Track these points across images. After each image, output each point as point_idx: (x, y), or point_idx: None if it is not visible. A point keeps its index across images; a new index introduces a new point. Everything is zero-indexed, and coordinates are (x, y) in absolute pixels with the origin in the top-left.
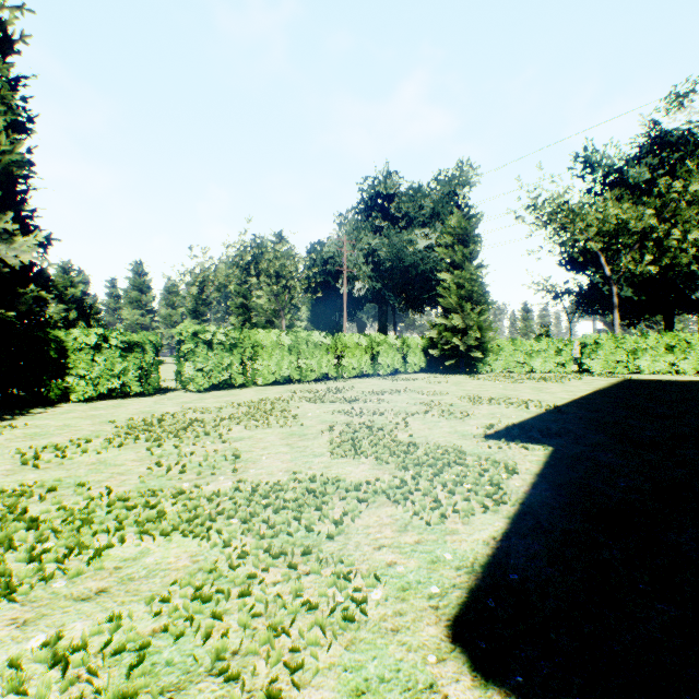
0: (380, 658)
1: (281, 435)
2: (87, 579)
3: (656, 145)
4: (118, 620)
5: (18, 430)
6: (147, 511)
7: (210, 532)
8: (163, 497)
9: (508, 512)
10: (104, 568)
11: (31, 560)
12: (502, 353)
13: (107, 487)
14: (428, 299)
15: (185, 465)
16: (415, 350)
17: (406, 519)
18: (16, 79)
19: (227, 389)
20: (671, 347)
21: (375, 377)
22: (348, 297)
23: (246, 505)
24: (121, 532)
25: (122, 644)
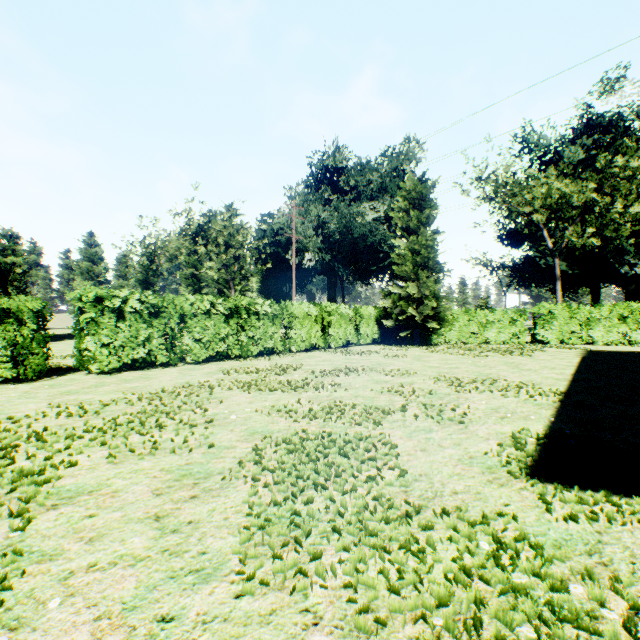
0: None
1: (161, 478)
2: None
3: (589, 127)
4: None
5: None
6: None
7: None
8: None
9: None
10: None
11: None
12: (457, 323)
13: None
14: (376, 271)
15: None
16: (368, 320)
17: None
18: None
19: (146, 368)
20: (622, 318)
21: (326, 350)
22: (298, 269)
23: None
24: None
25: None
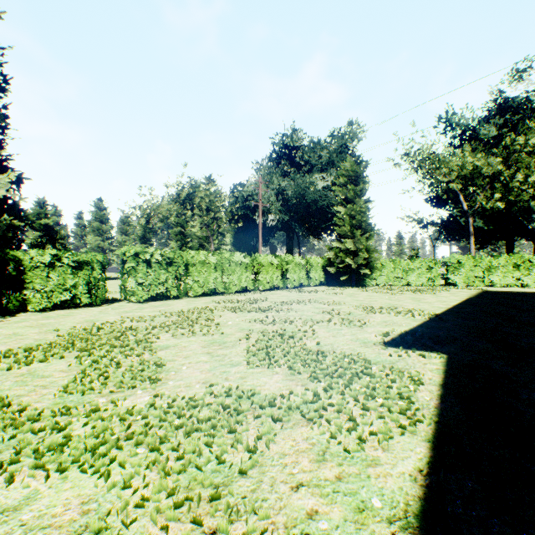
0: None
1: (203, 343)
2: None
3: (502, 109)
4: None
5: None
6: (54, 435)
7: (110, 467)
8: (76, 416)
9: (426, 433)
10: None
11: None
12: (385, 270)
13: (23, 404)
14: (325, 228)
15: (108, 377)
16: (316, 267)
17: (323, 443)
18: None
19: (164, 300)
20: (517, 266)
21: (284, 289)
22: (263, 227)
23: (158, 425)
24: (13, 467)
25: None
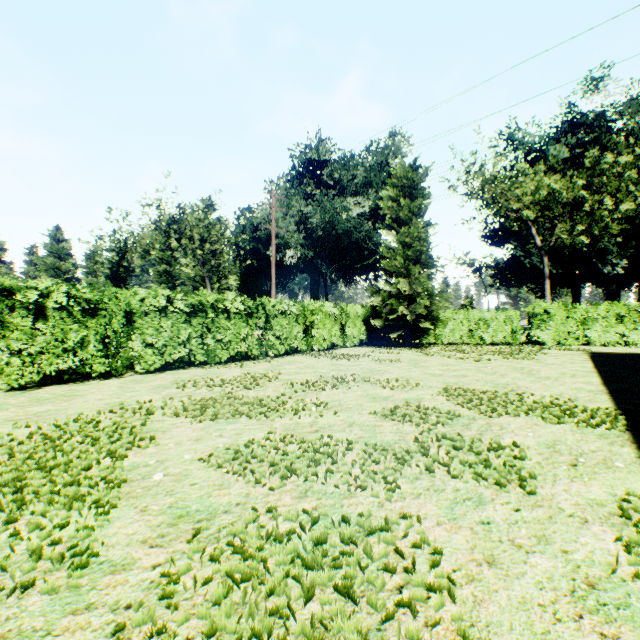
0: None
1: None
2: None
3: (573, 126)
4: None
5: None
6: None
7: None
8: None
9: None
10: None
11: None
12: (449, 323)
13: None
14: (360, 269)
15: None
16: (355, 319)
17: None
18: None
19: (79, 380)
20: (619, 317)
21: (308, 353)
22: (280, 266)
23: None
24: None
25: None
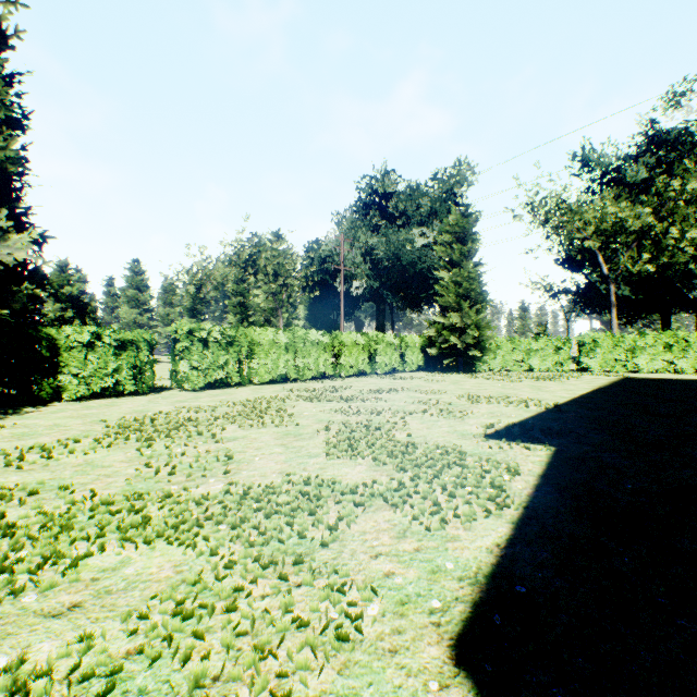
0: (377, 684)
1: (276, 434)
2: (61, 592)
3: (654, 144)
4: (89, 641)
5: (5, 430)
6: (132, 516)
7: (196, 539)
8: (149, 501)
9: (512, 517)
10: (80, 580)
11: (1, 571)
12: (501, 351)
13: (92, 490)
14: (426, 298)
15: (174, 467)
16: (413, 348)
17: (405, 524)
18: (11, 75)
19: (223, 388)
20: (669, 346)
21: (372, 376)
22: (346, 296)
23: (236, 509)
24: (102, 539)
25: (91, 670)
